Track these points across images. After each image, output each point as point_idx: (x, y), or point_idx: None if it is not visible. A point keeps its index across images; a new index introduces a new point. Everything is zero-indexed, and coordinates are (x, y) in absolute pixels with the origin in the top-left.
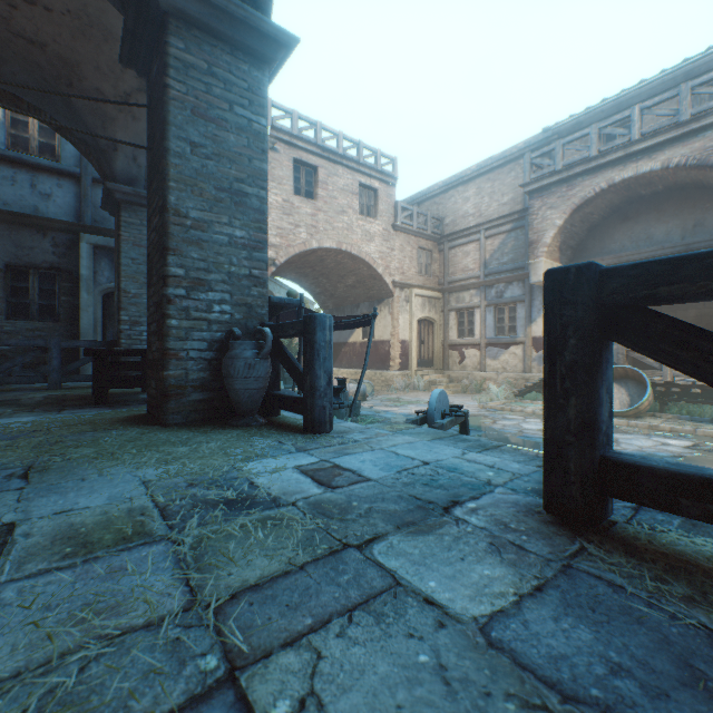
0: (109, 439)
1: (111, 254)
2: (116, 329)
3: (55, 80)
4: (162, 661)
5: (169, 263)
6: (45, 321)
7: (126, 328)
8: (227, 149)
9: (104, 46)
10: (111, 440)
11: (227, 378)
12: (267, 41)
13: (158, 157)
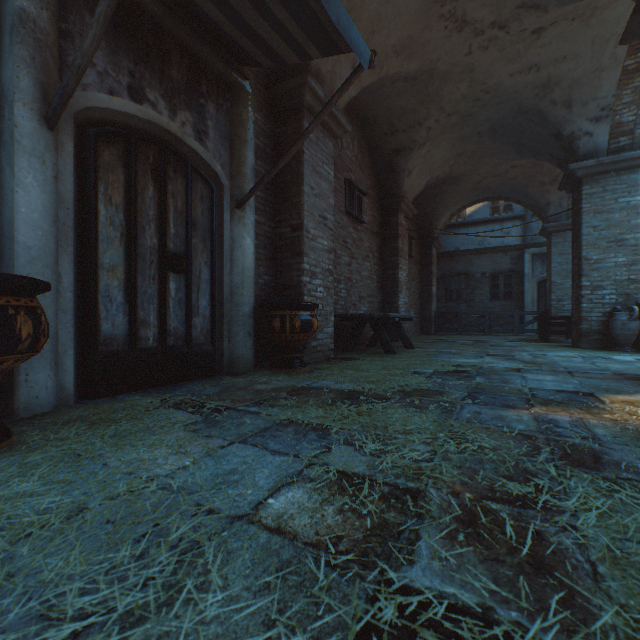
0: (557, 348)
1: (541, 257)
2: (547, 304)
3: (519, 188)
4: (579, 361)
5: (581, 281)
6: (505, 301)
7: (553, 303)
8: (613, 222)
9: (544, 164)
10: (558, 348)
11: (611, 329)
12: (638, 159)
13: (576, 236)
